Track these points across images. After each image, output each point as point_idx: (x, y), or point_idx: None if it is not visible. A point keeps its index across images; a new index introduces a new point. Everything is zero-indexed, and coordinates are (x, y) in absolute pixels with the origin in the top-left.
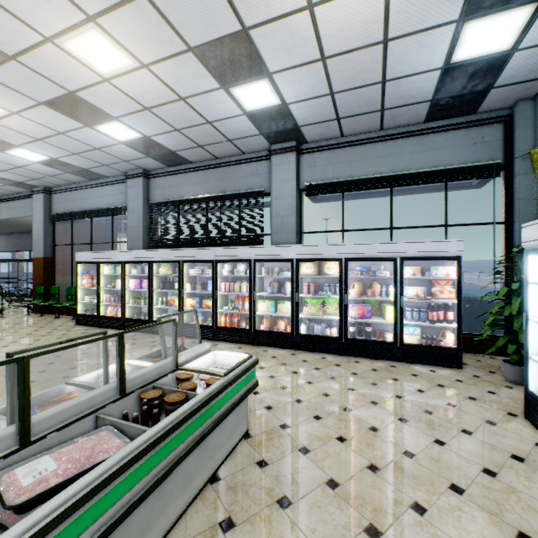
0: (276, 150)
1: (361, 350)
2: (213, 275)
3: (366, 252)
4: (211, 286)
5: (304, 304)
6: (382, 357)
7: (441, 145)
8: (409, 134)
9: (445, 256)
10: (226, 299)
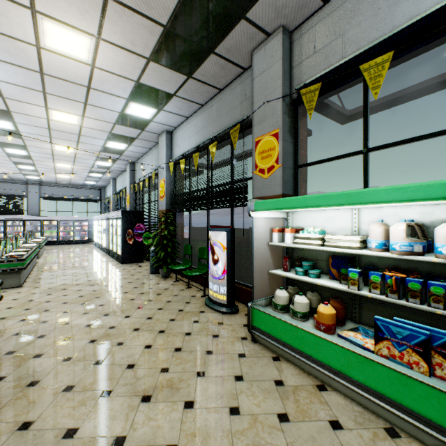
0: (31, 183)
1: (64, 243)
2: (5, 225)
3: (66, 219)
4: (2, 229)
5: (45, 233)
6: (70, 244)
7: (86, 192)
8: (78, 188)
9: (85, 220)
10: (7, 234)
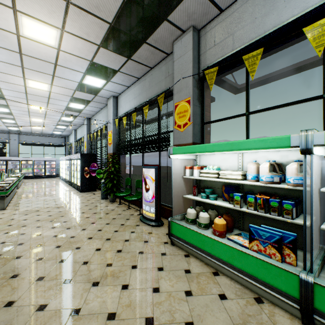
0: (12, 133)
1: (37, 177)
2: None
3: (39, 159)
4: None
5: (23, 170)
6: (42, 178)
7: (54, 140)
8: (48, 136)
9: (53, 160)
10: None
